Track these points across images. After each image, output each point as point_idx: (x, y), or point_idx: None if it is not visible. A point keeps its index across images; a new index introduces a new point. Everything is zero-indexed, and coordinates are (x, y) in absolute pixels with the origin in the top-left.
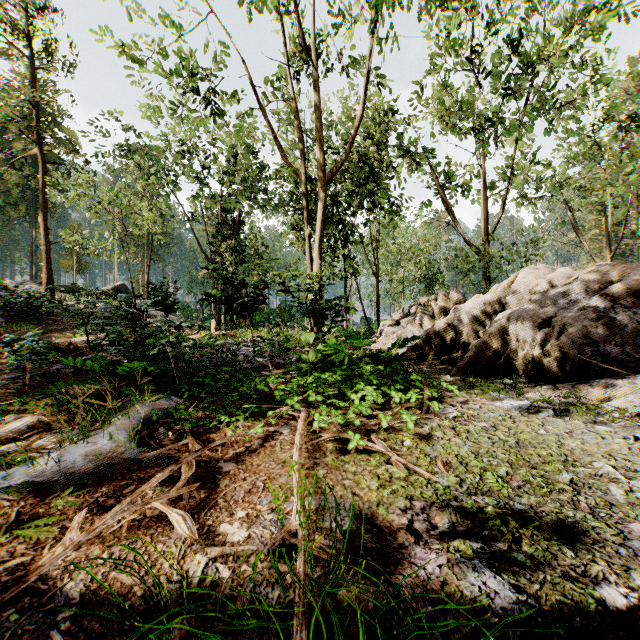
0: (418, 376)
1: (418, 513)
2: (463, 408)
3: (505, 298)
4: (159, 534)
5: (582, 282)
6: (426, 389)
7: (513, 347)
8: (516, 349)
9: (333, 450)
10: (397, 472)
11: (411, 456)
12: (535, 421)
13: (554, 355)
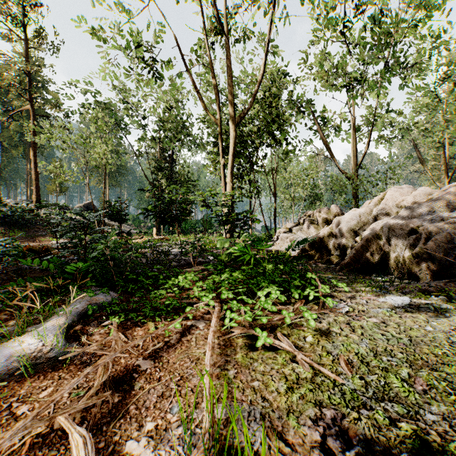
0: (312, 275)
1: (329, 425)
2: (352, 303)
3: (376, 211)
4: (60, 455)
5: (443, 198)
6: (320, 286)
7: (386, 250)
8: (388, 251)
9: (243, 346)
10: (303, 372)
11: (314, 353)
12: (420, 317)
13: (421, 257)
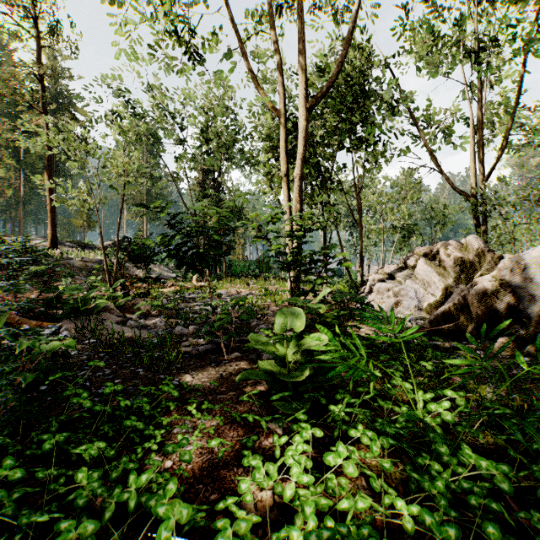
0: None
1: None
2: None
3: None
4: None
5: None
6: None
7: None
8: None
9: None
10: None
11: None
12: None
13: None
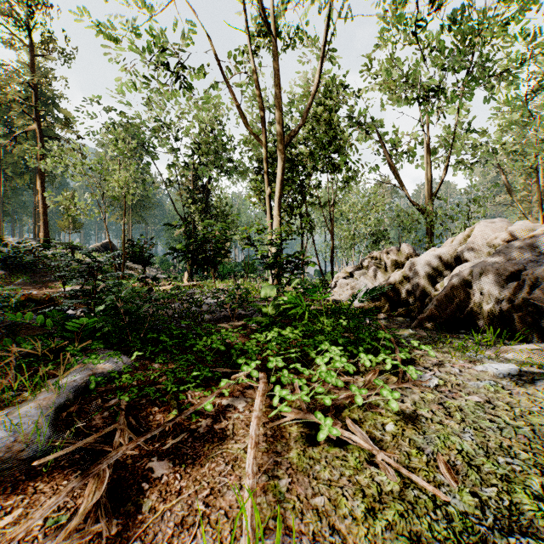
0: (386, 334)
1: None
2: (441, 372)
3: (462, 251)
4: None
5: None
6: (397, 349)
7: (477, 301)
8: (480, 303)
9: (298, 438)
10: (387, 482)
11: (399, 450)
12: (537, 395)
13: (524, 310)
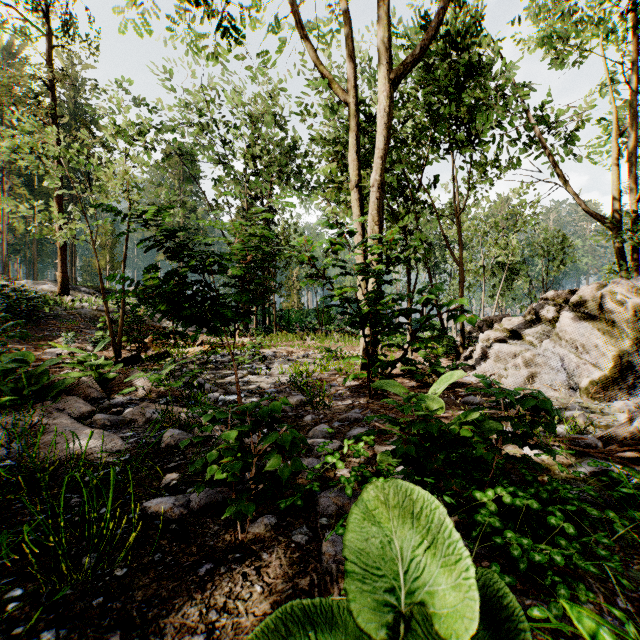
0: None
1: None
2: None
3: None
4: None
5: None
6: None
7: None
8: None
9: None
10: None
11: None
12: None
13: None
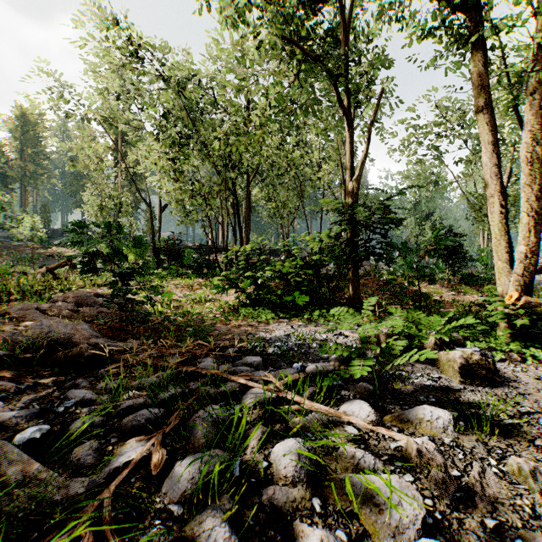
0: None
1: None
2: None
3: None
4: None
5: None
6: None
7: None
8: None
9: None
10: None
11: None
12: None
13: None
